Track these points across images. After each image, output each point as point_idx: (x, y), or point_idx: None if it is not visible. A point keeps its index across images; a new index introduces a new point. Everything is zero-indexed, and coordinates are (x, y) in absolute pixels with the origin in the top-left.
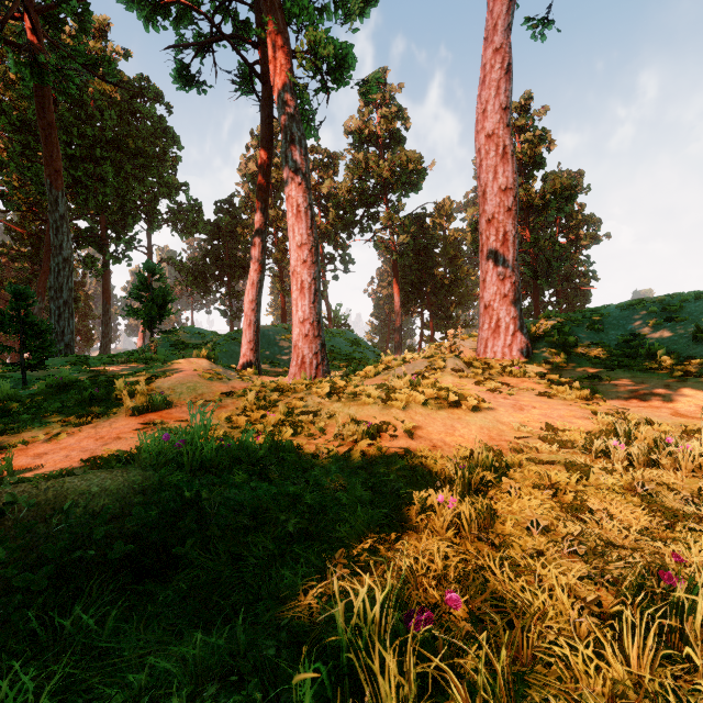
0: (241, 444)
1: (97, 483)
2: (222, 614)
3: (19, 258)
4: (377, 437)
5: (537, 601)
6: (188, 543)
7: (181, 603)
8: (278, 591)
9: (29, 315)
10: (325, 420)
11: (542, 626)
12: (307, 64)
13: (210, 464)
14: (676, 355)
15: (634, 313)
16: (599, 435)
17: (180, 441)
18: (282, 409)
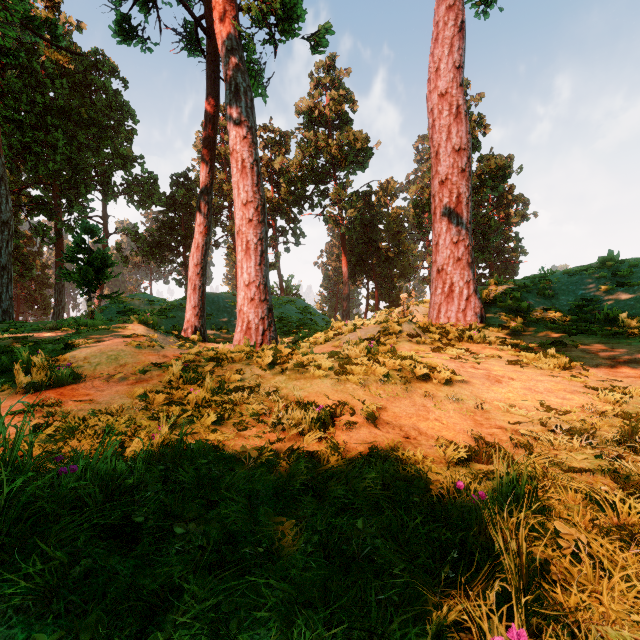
0: (94, 464)
1: None
2: None
3: None
4: (330, 426)
5: None
6: None
7: None
8: None
9: None
10: (264, 398)
11: None
12: (252, 8)
13: None
14: (638, 319)
15: (583, 279)
16: (635, 423)
17: None
18: (210, 384)
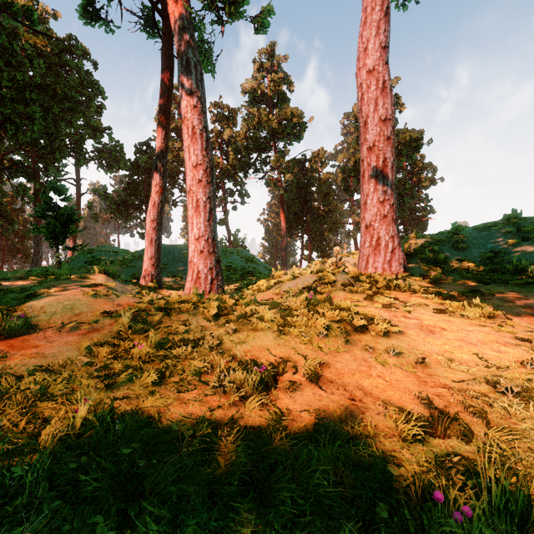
0: None
1: None
2: None
3: None
4: (273, 387)
5: None
6: None
7: None
8: None
9: None
10: (207, 352)
11: None
12: None
13: None
14: None
15: (491, 234)
16: None
17: None
18: (155, 338)
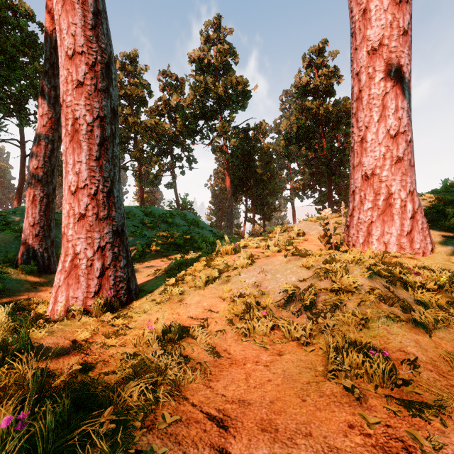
0: None
1: None
2: None
3: None
4: None
5: None
6: None
7: None
8: None
9: None
10: None
11: None
12: None
13: None
14: None
15: None
16: None
17: None
18: None
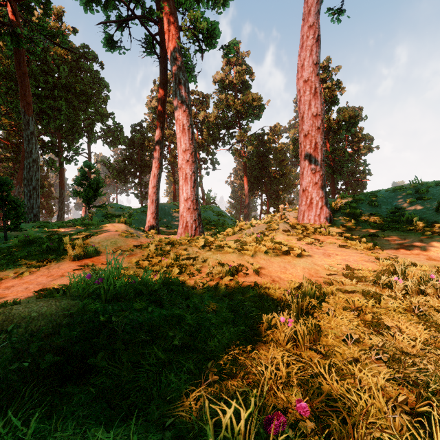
0: (142, 280)
1: (36, 310)
2: (122, 412)
3: (5, 160)
4: (235, 275)
5: (360, 401)
6: (100, 354)
7: (92, 402)
8: (165, 392)
9: (8, 196)
10: (201, 263)
11: (367, 423)
12: (189, 34)
13: (120, 294)
14: (425, 221)
15: (397, 195)
16: (383, 273)
17: (99, 278)
18: (172, 256)
